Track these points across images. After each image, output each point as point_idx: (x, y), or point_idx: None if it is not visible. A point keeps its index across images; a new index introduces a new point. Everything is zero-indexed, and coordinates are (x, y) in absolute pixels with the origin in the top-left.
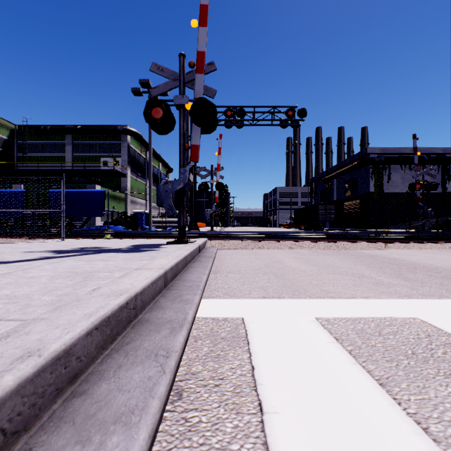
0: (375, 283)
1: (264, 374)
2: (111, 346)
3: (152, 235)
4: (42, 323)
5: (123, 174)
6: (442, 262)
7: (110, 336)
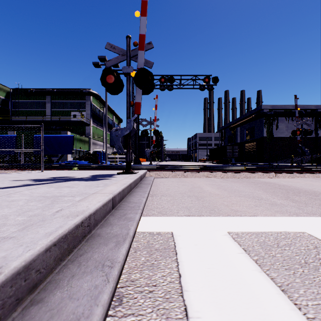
0: (270, 204)
1: (189, 281)
2: (68, 257)
3: (107, 168)
4: (10, 241)
5: (87, 124)
6: (318, 188)
7: (67, 249)
